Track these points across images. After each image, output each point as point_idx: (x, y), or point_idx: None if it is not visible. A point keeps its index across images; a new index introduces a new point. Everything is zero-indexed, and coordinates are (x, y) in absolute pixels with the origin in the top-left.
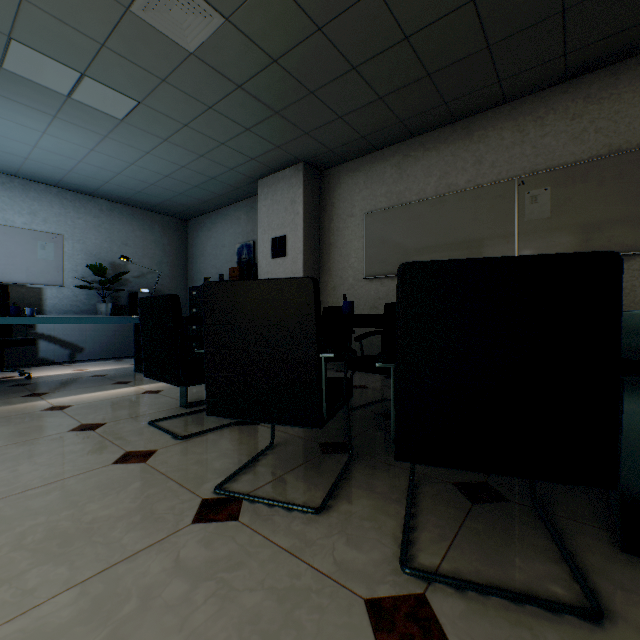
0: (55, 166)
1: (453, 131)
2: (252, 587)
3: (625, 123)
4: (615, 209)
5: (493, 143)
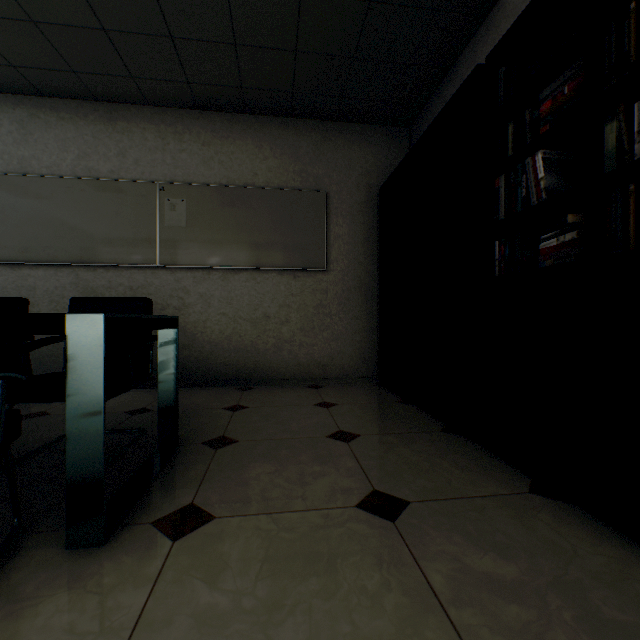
0: None
1: (95, 110)
2: None
3: (238, 164)
4: (232, 231)
5: (138, 140)
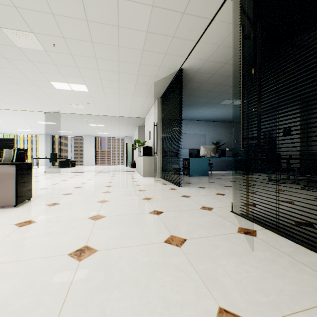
0: (209, 117)
1: None
2: None
3: None
4: None
5: None
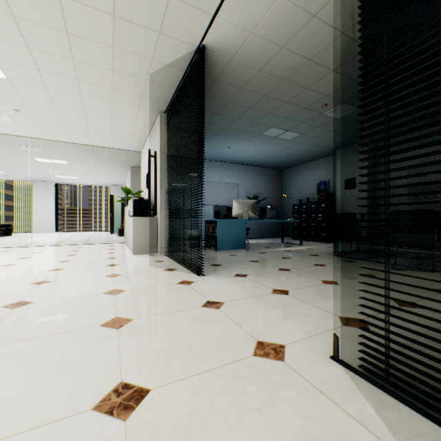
0: (244, 157)
1: None
2: (426, 276)
3: None
4: None
5: None
